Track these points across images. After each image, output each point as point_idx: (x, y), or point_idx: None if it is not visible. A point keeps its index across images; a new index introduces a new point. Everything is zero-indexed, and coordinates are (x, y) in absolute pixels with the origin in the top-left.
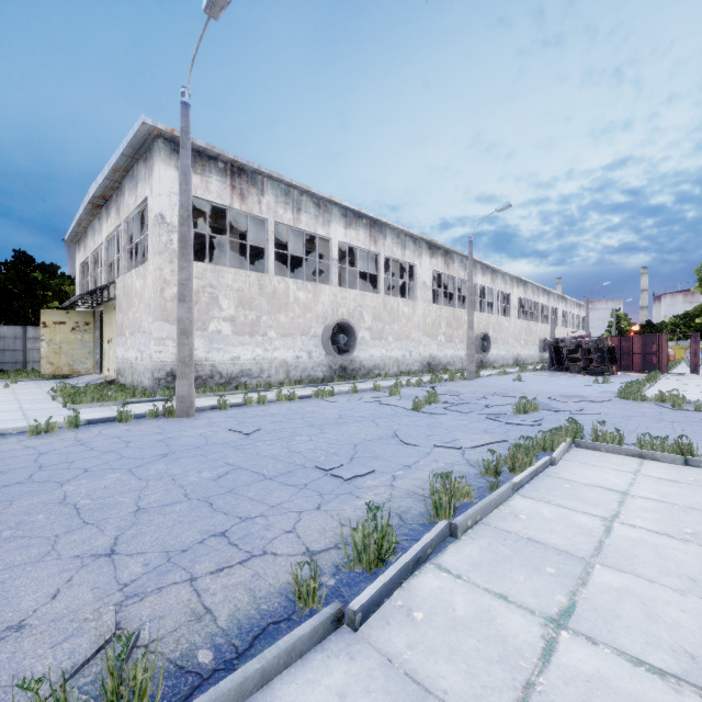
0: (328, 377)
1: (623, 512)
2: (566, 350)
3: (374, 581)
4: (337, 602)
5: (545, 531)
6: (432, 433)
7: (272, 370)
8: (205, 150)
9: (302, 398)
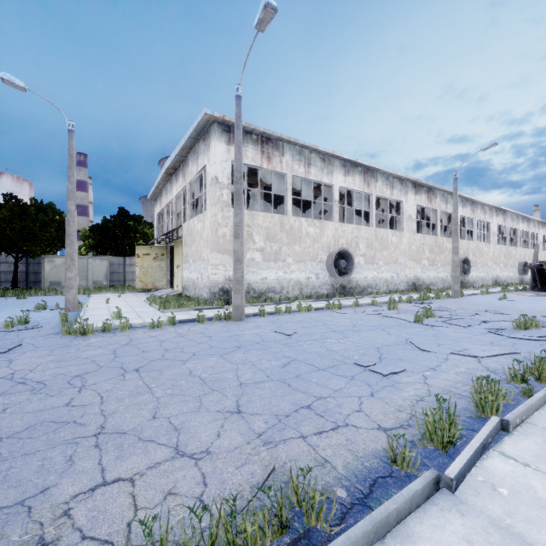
0: (331, 294)
1: None
2: None
3: (457, 458)
4: (433, 469)
5: None
6: (441, 343)
7: (290, 287)
8: (244, 128)
9: (316, 310)
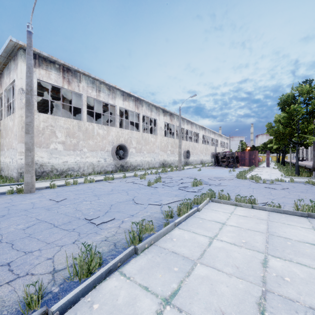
0: (114, 170)
1: (220, 234)
2: (220, 157)
3: (75, 289)
4: (44, 307)
5: (182, 247)
6: (151, 197)
7: (85, 167)
8: (48, 58)
9: (97, 181)
